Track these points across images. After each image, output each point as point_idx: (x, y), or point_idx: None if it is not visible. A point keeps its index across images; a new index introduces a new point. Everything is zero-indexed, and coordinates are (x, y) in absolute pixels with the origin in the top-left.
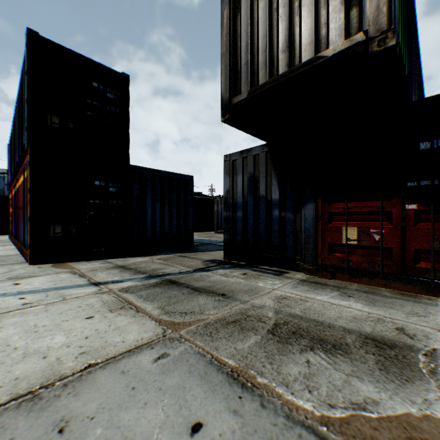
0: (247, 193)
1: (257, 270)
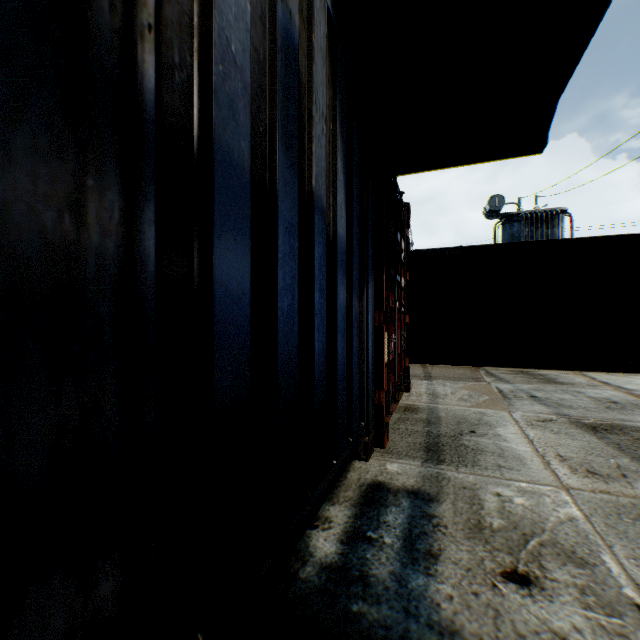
0: (268, 125)
1: (411, 549)
